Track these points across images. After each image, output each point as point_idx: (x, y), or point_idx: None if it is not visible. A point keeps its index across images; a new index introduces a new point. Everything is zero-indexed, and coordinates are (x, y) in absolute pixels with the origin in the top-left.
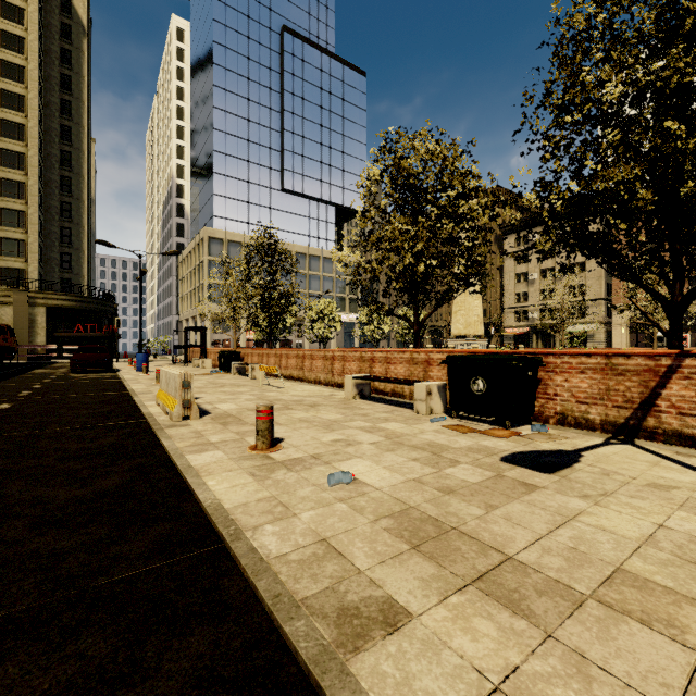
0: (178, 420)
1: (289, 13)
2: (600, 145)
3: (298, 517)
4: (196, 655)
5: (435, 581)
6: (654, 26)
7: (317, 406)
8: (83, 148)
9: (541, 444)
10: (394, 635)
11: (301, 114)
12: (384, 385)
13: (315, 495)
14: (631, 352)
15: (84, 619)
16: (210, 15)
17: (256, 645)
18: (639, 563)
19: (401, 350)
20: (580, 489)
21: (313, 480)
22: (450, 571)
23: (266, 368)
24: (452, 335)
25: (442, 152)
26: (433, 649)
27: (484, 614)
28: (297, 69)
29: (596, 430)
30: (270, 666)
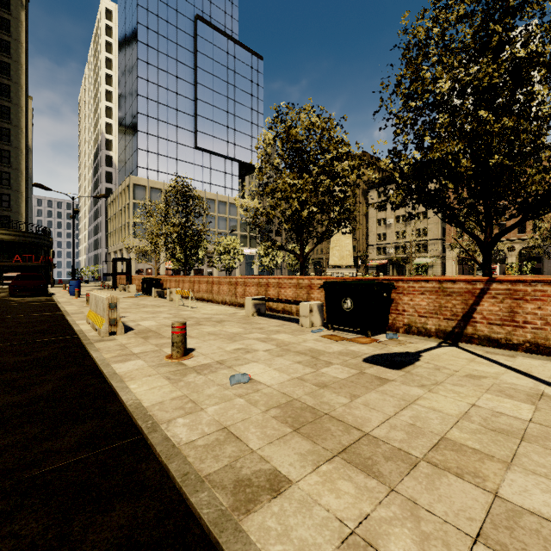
0: (106, 335)
1: (202, 5)
2: (435, 125)
3: (205, 410)
4: (116, 526)
5: (310, 455)
6: (472, 40)
7: (222, 322)
8: (21, 104)
9: (392, 348)
10: (277, 498)
11: (211, 87)
12: (276, 305)
13: (219, 393)
14: (456, 279)
15: (18, 505)
16: (135, 1)
17: (167, 514)
18: (457, 433)
19: (290, 277)
20: (419, 381)
21: (218, 381)
22: (322, 446)
23: (182, 291)
24: (330, 265)
25: (321, 124)
26: (307, 507)
27: (346, 478)
28: (208, 50)
29: (432, 336)
30: (178, 530)
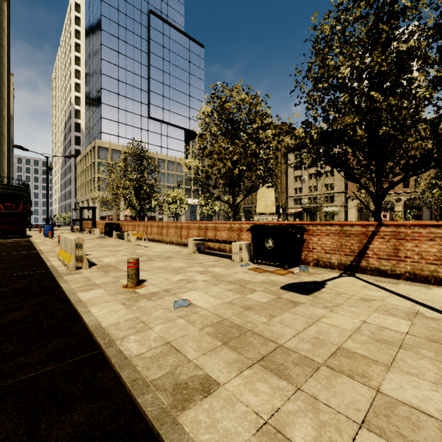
0: (73, 269)
1: (154, 2)
2: (338, 102)
3: (152, 329)
4: (76, 423)
5: (235, 362)
6: (365, 36)
7: (170, 258)
8: (3, 79)
9: (304, 278)
10: (208, 397)
11: (162, 69)
12: (213, 244)
13: (165, 315)
14: (353, 223)
15: None
16: None
17: (118, 413)
18: (351, 343)
19: (224, 222)
20: (323, 303)
21: (164, 305)
22: (245, 356)
23: (137, 234)
24: (257, 213)
25: (249, 100)
26: (231, 403)
27: (263, 380)
28: (159, 39)
29: (335, 268)
30: (127, 425)
